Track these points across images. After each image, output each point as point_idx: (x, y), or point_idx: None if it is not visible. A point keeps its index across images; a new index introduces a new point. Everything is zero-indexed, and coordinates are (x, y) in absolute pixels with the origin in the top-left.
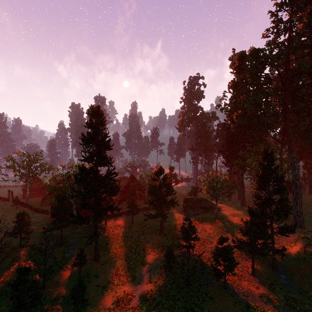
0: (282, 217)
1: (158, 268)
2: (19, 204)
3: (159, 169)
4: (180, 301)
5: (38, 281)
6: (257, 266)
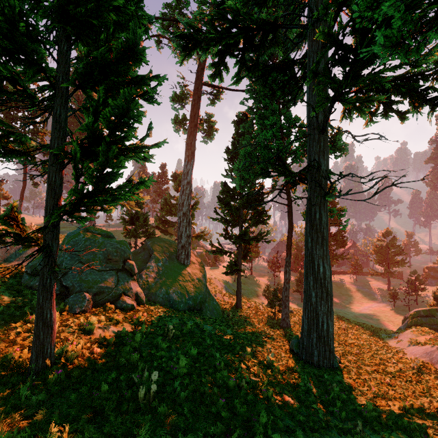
0: None
1: (383, 304)
2: None
3: (385, 231)
4: (399, 315)
5: None
6: None
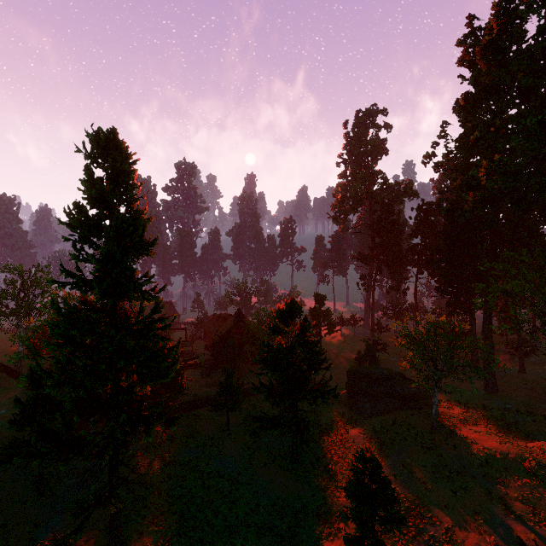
0: None
1: None
2: (4, 372)
3: (288, 307)
4: None
5: None
6: None
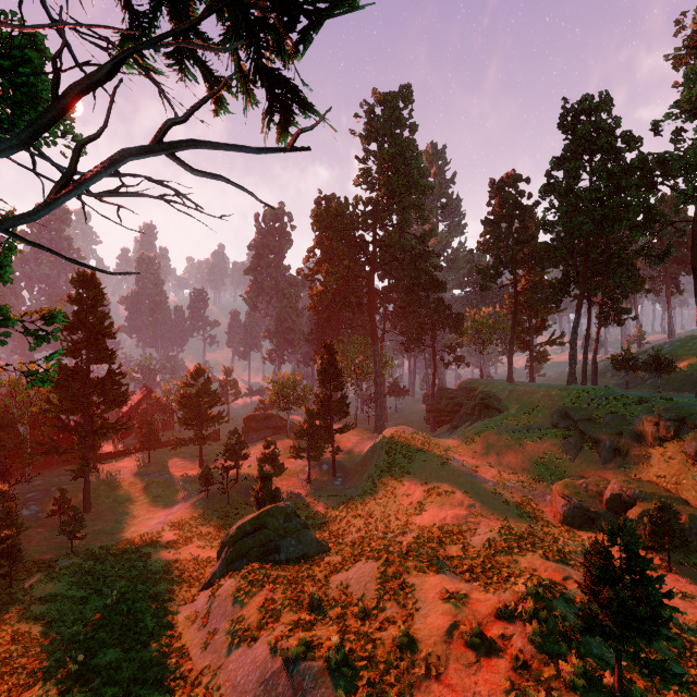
0: (342, 416)
1: (191, 500)
2: None
3: (196, 369)
4: (215, 515)
5: (14, 510)
6: (317, 477)
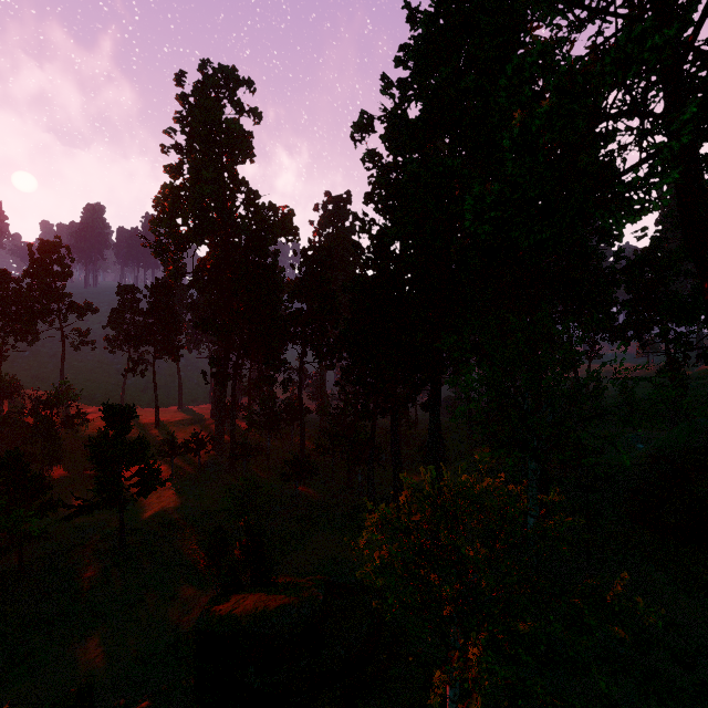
0: None
1: None
2: None
3: None
4: None
5: None
6: None
